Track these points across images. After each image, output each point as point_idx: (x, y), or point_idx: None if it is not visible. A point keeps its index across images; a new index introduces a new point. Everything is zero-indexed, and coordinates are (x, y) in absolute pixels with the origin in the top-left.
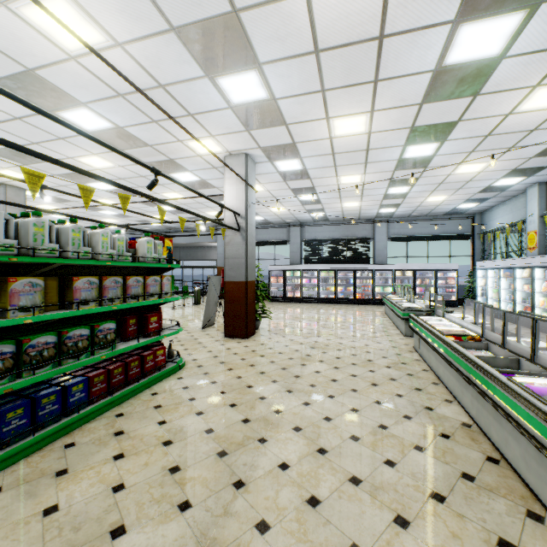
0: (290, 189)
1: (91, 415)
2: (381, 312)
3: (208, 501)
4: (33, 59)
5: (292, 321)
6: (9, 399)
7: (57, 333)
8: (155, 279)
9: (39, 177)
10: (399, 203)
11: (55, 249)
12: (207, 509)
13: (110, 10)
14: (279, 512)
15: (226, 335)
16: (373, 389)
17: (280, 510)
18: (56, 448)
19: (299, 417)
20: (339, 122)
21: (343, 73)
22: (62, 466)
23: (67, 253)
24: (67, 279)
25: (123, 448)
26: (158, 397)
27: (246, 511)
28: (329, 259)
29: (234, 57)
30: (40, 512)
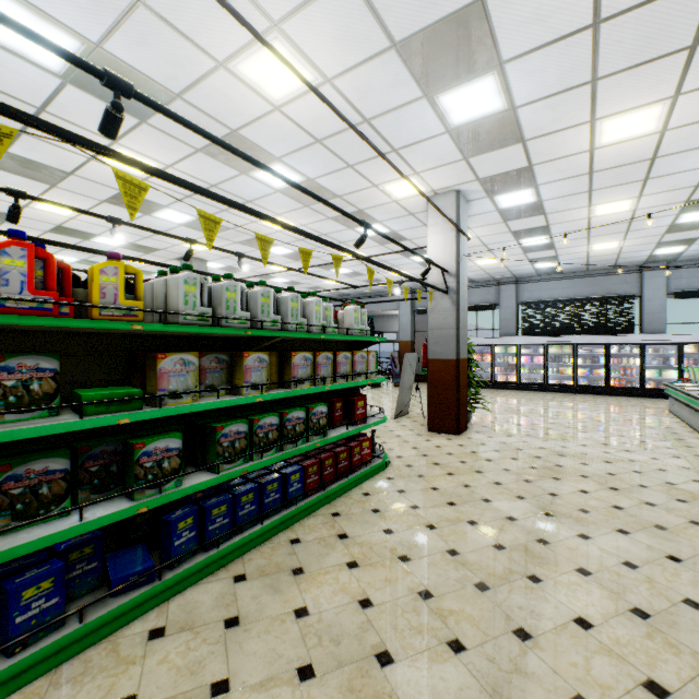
0: (510, 232)
1: (307, 510)
2: (660, 409)
3: (485, 647)
4: (239, 118)
5: (515, 416)
6: (239, 481)
7: (279, 414)
8: (362, 356)
9: (269, 242)
10: (695, 237)
11: (277, 321)
12: (488, 658)
13: (326, 42)
14: (602, 691)
15: (430, 428)
16: (697, 530)
17: (603, 688)
18: (283, 542)
19: (580, 555)
20: (611, 123)
21: (634, 47)
22: (296, 563)
23: (287, 325)
24: (284, 355)
25: (353, 555)
26: (372, 499)
27: (548, 676)
28: (562, 328)
29: (467, 63)
30: (291, 612)
